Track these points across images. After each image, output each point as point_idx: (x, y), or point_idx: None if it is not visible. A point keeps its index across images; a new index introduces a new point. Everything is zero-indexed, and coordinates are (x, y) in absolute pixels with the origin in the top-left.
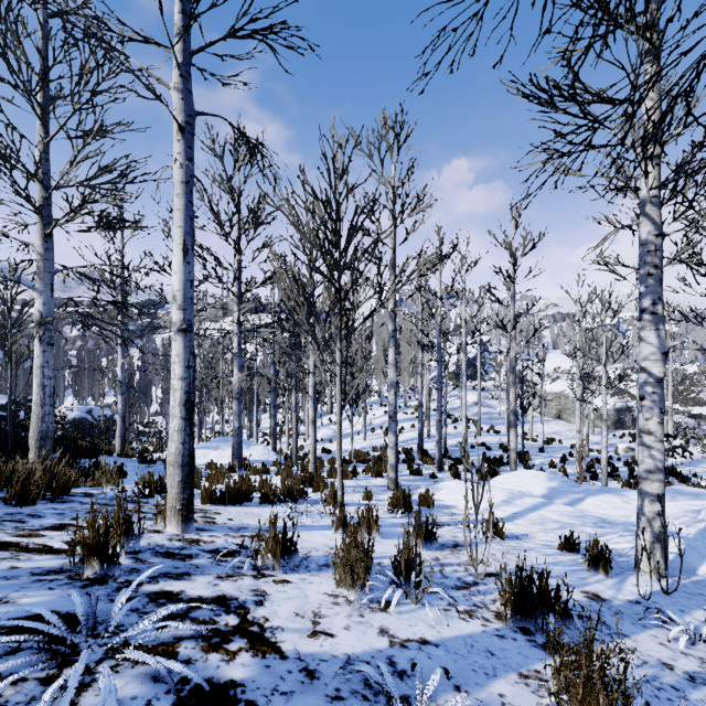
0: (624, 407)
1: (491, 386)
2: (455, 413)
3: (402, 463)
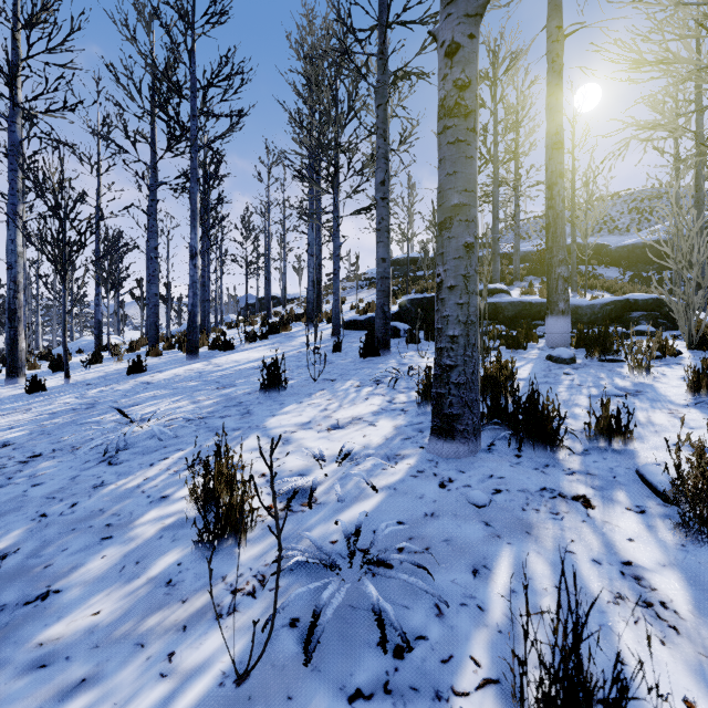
0: None
1: None
2: None
3: None
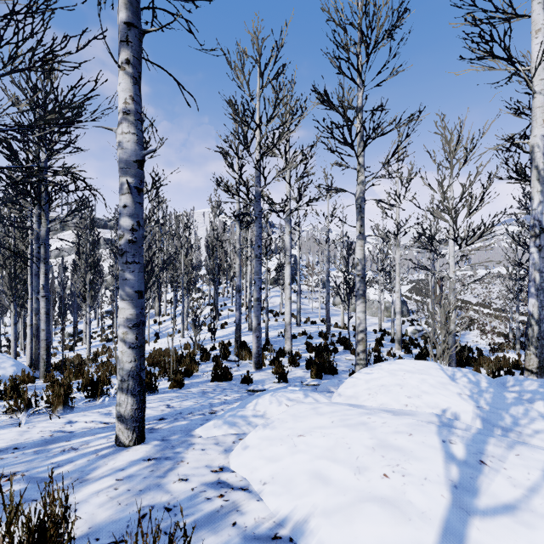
0: (402, 300)
1: (304, 289)
2: (275, 309)
3: (211, 361)
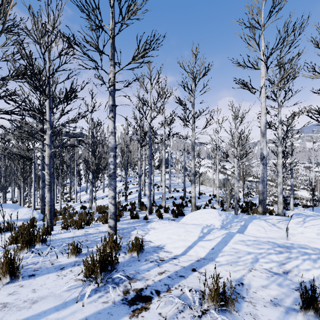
0: (226, 178)
1: (173, 171)
2: (158, 183)
3: (128, 211)
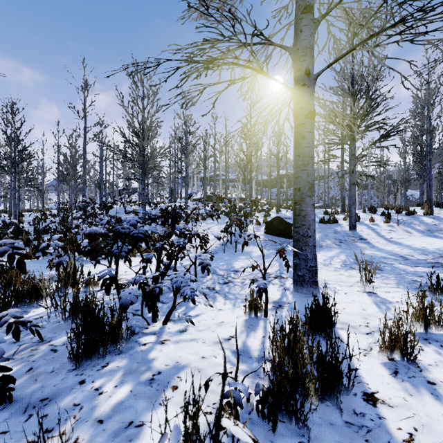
0: None
1: None
2: None
3: None
